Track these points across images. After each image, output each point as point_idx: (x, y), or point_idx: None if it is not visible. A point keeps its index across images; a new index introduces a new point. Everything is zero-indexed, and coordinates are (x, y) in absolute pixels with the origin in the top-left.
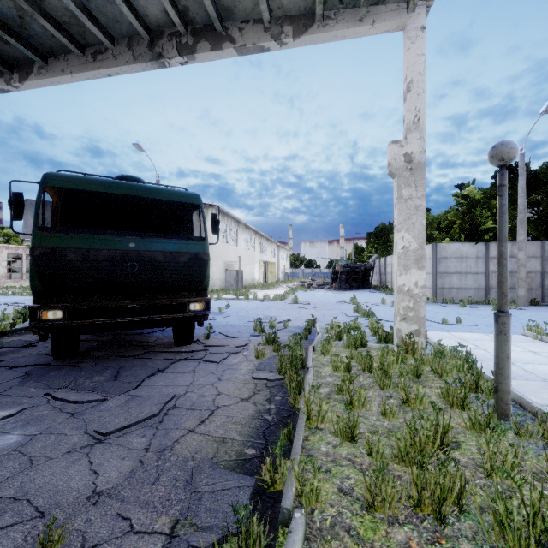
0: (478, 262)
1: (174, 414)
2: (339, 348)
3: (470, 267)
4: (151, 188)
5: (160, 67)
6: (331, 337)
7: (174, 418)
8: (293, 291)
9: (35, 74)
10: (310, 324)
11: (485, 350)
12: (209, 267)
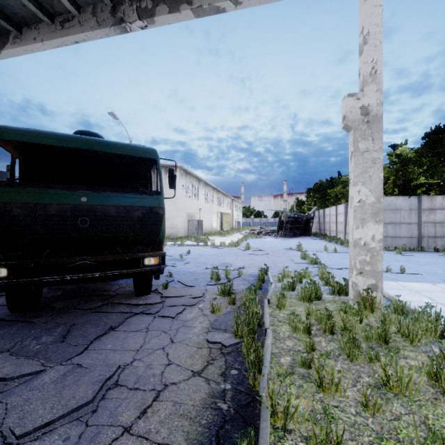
0: (411, 213)
1: (112, 398)
2: (293, 300)
3: (404, 218)
4: (107, 143)
5: (122, 32)
6: (285, 288)
7: (111, 404)
8: (245, 238)
9: (11, 43)
10: (263, 272)
11: (442, 304)
12: (164, 221)
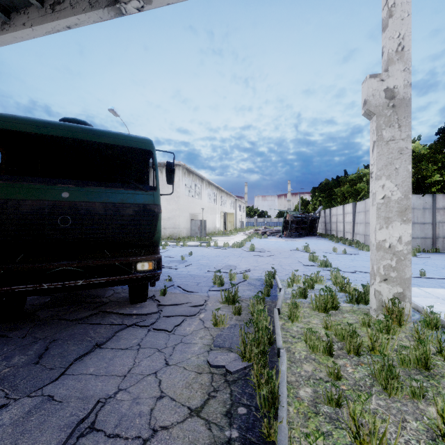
0: (425, 213)
1: None
2: (306, 309)
3: (417, 218)
4: (95, 131)
5: (117, 14)
6: (295, 294)
7: None
8: (249, 238)
9: None
10: (270, 276)
11: None
12: (160, 220)
